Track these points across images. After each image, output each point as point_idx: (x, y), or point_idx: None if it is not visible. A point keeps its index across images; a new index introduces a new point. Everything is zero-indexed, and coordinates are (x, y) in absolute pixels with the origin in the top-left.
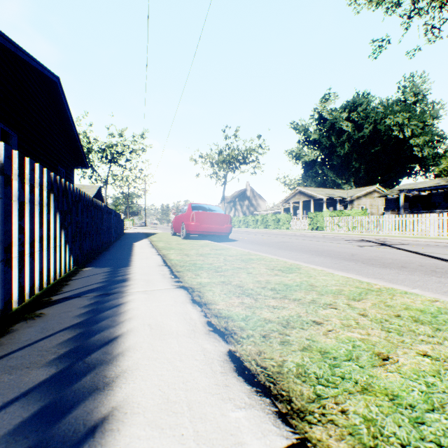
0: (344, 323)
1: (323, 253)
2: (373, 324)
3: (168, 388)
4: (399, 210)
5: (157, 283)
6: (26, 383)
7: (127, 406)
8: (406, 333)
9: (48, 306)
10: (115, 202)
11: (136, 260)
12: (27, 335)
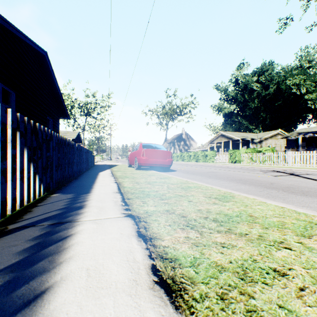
0: (313, 274)
1: (247, 182)
2: None
3: None
4: (297, 148)
5: (108, 210)
6: None
7: None
8: None
9: None
10: (89, 143)
11: (96, 187)
12: None
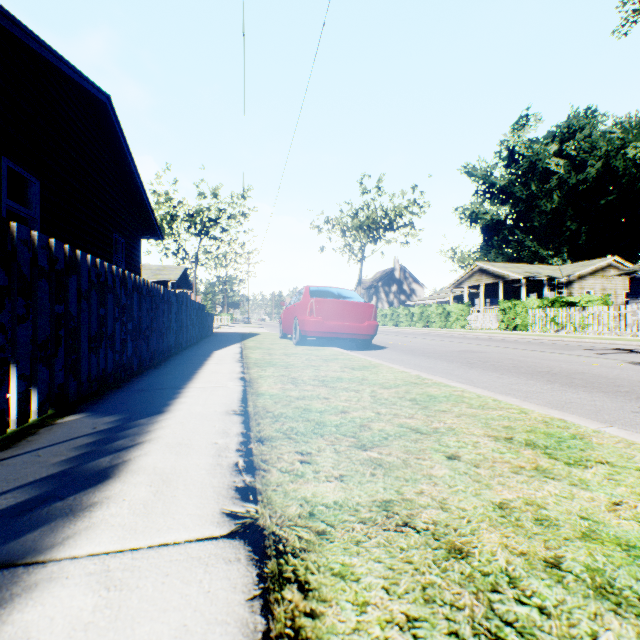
0: None
1: (574, 380)
2: None
3: None
4: None
5: (181, 496)
6: None
7: None
8: None
9: None
10: (205, 289)
11: (188, 394)
12: None
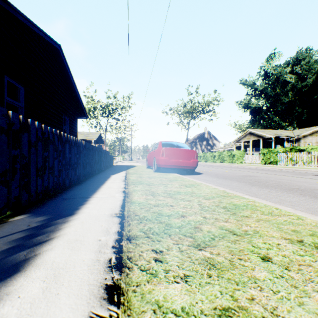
0: None
1: (316, 194)
2: None
3: None
4: None
5: (62, 295)
6: None
7: None
8: None
9: None
10: (110, 143)
11: (91, 202)
12: None
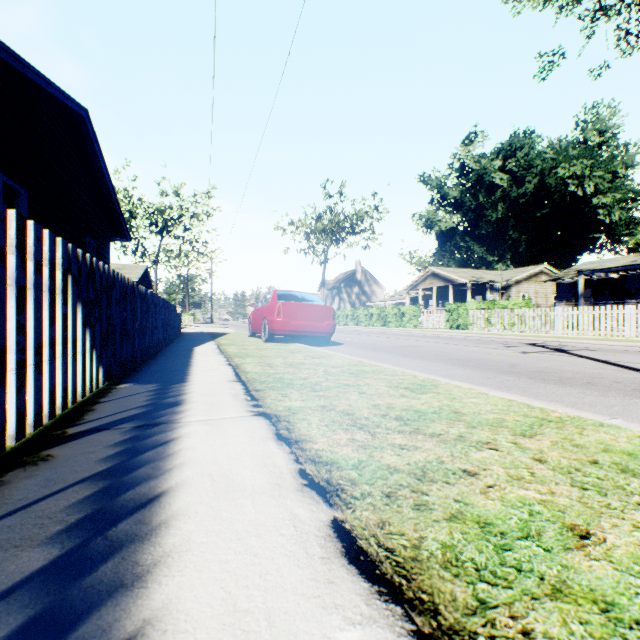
0: (512, 473)
1: (470, 363)
2: (557, 476)
3: (236, 585)
4: (577, 300)
5: (225, 407)
6: (10, 575)
7: (168, 618)
8: (611, 491)
9: (60, 443)
10: (169, 289)
11: (195, 373)
12: (23, 491)
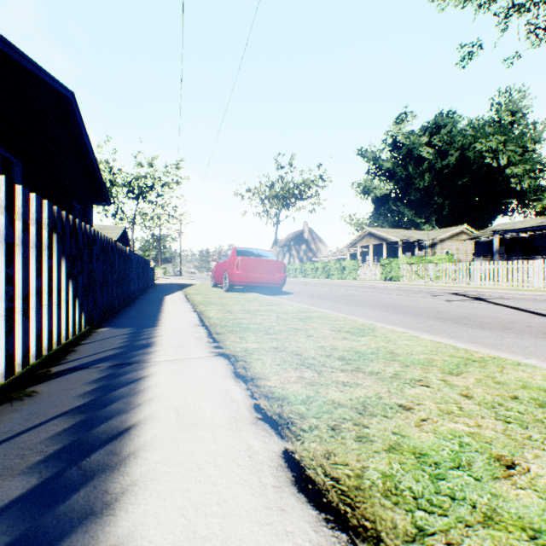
0: (443, 408)
1: (402, 310)
2: (483, 410)
3: (195, 512)
4: (493, 256)
5: (190, 349)
6: None
7: (133, 545)
8: (531, 424)
9: (44, 381)
10: (144, 246)
11: (165, 319)
12: (8, 424)
